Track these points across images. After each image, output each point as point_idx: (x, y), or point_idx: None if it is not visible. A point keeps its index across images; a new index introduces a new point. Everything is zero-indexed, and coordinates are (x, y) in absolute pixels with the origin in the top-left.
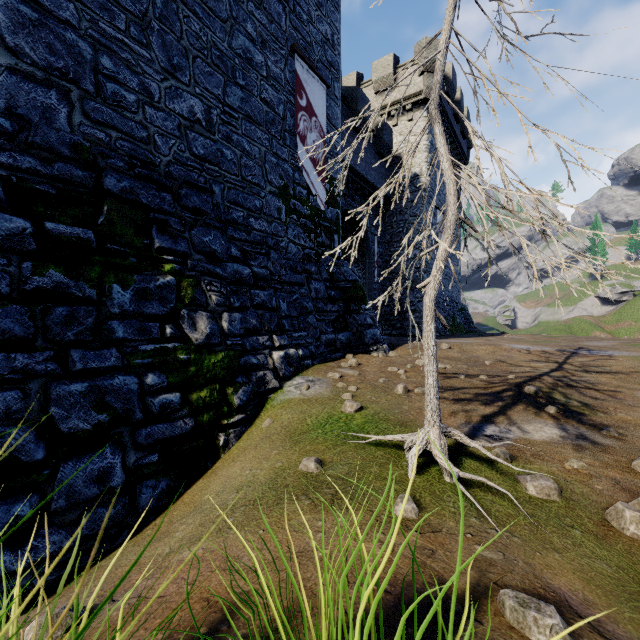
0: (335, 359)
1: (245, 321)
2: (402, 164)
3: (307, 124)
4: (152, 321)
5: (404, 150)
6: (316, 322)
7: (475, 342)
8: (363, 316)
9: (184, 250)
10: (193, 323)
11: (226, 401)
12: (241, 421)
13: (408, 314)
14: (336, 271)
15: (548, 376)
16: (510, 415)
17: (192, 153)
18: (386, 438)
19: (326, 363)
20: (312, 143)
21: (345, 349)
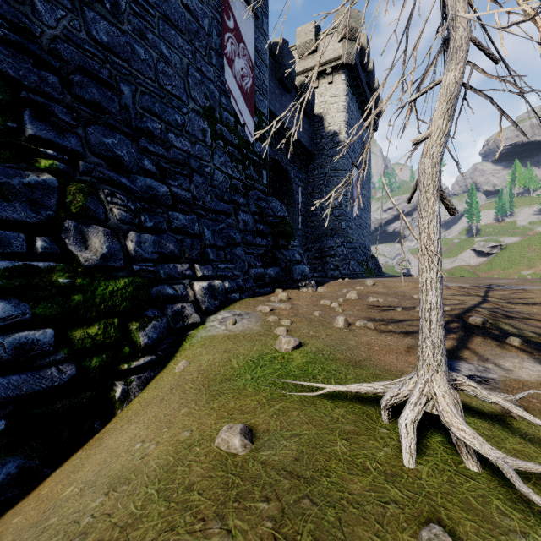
0: (264, 294)
1: (160, 245)
2: (323, 123)
3: (235, 48)
4: (15, 230)
5: (324, 110)
6: (244, 254)
7: (395, 280)
8: (292, 252)
9: (74, 147)
10: (83, 239)
11: (129, 339)
12: (149, 364)
13: (328, 258)
14: (265, 206)
15: (480, 308)
16: (474, 349)
17: (91, 36)
18: (348, 389)
19: (255, 297)
20: (240, 70)
21: (274, 284)
